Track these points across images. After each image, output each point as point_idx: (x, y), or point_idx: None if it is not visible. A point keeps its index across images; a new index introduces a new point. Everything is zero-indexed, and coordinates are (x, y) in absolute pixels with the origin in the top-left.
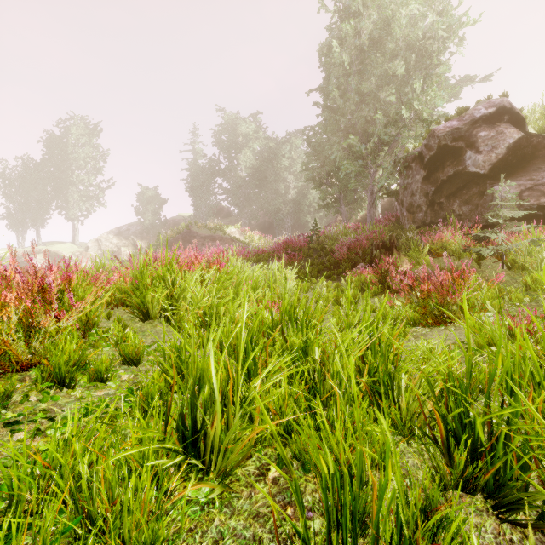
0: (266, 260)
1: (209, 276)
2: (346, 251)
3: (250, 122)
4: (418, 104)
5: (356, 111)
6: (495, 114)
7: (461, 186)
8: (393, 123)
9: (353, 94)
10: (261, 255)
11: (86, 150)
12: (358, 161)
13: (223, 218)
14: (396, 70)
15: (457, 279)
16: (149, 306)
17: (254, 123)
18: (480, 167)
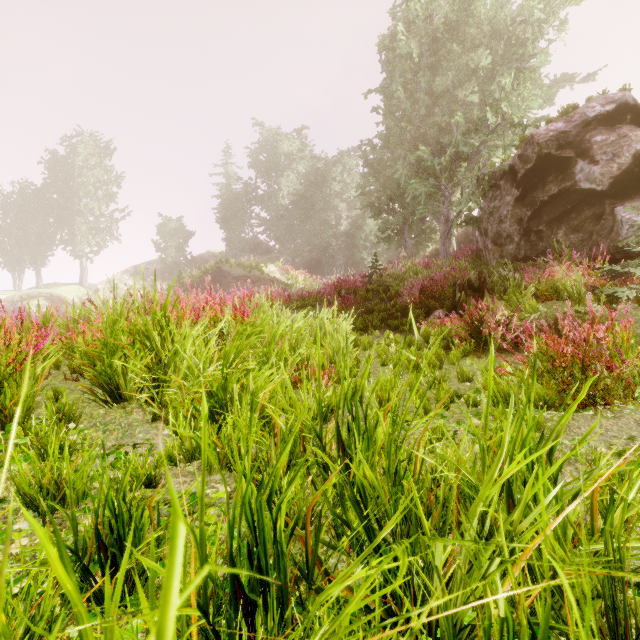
0: (313, 305)
1: (216, 331)
2: (418, 294)
3: (294, 138)
4: (507, 105)
5: (427, 117)
6: (614, 113)
7: (568, 208)
8: (474, 132)
9: (424, 95)
10: (305, 300)
11: (96, 173)
12: (430, 180)
13: (261, 255)
14: (479, 62)
15: (605, 335)
16: (120, 381)
17: (298, 139)
18: (597, 182)
